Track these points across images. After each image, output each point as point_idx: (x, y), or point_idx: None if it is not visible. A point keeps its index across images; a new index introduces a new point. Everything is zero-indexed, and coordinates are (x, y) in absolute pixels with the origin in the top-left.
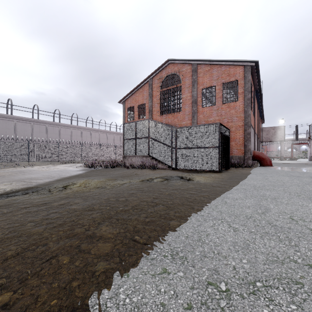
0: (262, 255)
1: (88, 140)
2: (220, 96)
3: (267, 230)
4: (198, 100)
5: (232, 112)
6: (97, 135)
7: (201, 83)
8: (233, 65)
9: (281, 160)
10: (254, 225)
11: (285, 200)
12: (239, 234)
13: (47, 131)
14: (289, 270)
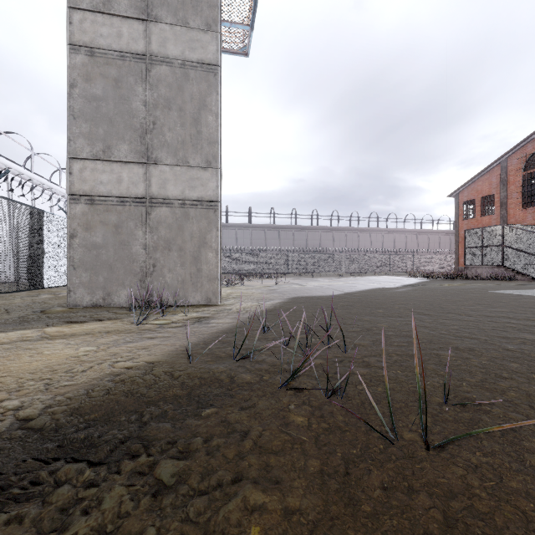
0: None
1: (391, 246)
2: None
3: None
4: None
5: None
6: (403, 238)
7: None
8: None
9: None
10: None
11: None
12: None
13: (346, 239)
14: None
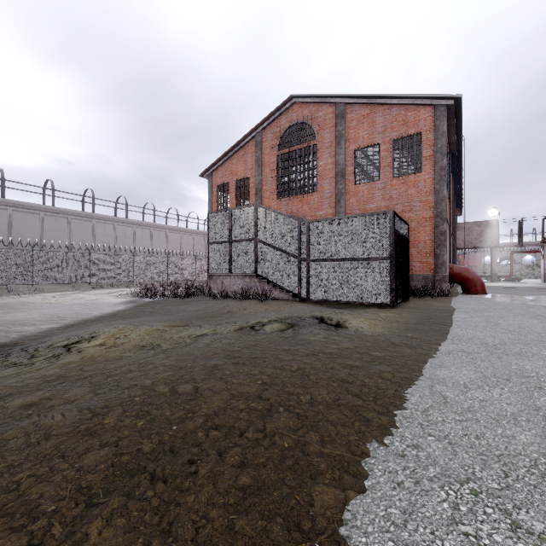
0: None
1: (147, 245)
2: (388, 163)
3: None
4: (347, 170)
5: (411, 193)
6: (163, 236)
7: (353, 138)
8: (413, 104)
9: (492, 281)
10: None
11: None
12: None
13: (70, 229)
14: None
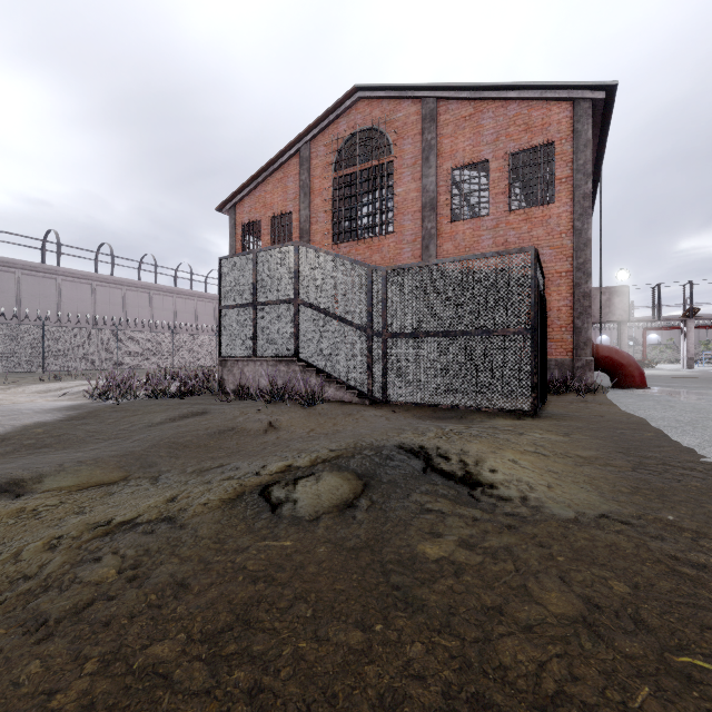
0: None
1: (145, 316)
2: (502, 188)
3: None
4: (439, 200)
5: (537, 234)
6: (170, 304)
7: (449, 152)
8: (540, 99)
9: None
10: None
11: None
12: None
13: (20, 290)
14: None
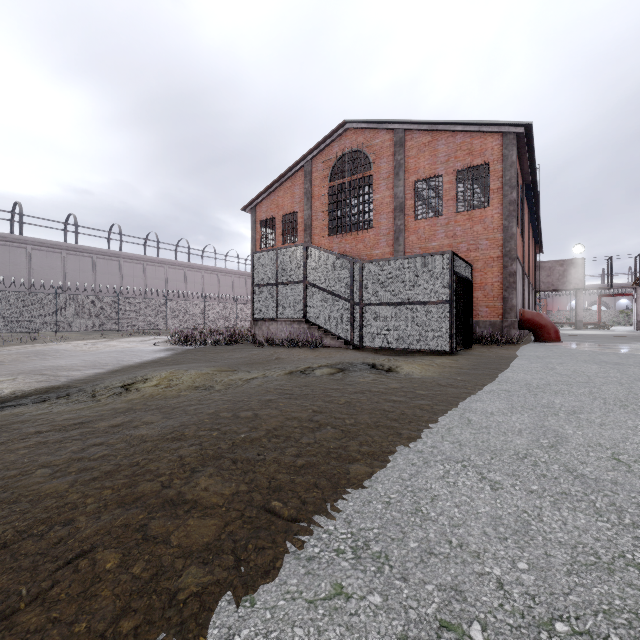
0: (560, 550)
1: (181, 288)
2: (452, 196)
3: (565, 487)
4: (406, 204)
5: (477, 229)
6: (199, 278)
7: (413, 169)
8: (479, 131)
9: (576, 328)
10: (535, 476)
11: (597, 416)
12: (505, 497)
13: (95, 270)
14: (628, 590)
